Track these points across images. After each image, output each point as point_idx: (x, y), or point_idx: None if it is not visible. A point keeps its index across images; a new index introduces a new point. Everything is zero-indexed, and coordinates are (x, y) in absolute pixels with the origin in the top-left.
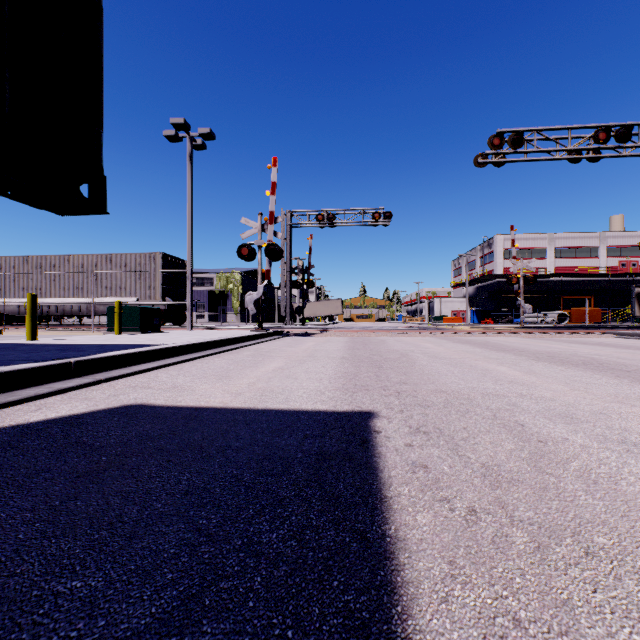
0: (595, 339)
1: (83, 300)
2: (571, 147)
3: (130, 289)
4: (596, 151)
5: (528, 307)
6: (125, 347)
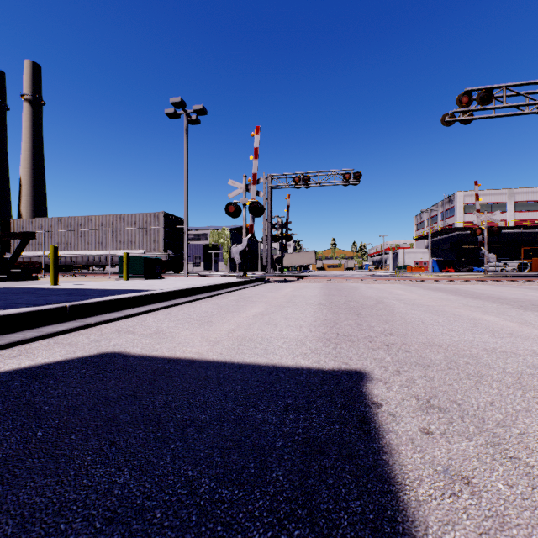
0: None
1: (102, 252)
2: None
3: (139, 243)
4: None
5: (492, 256)
6: (124, 292)
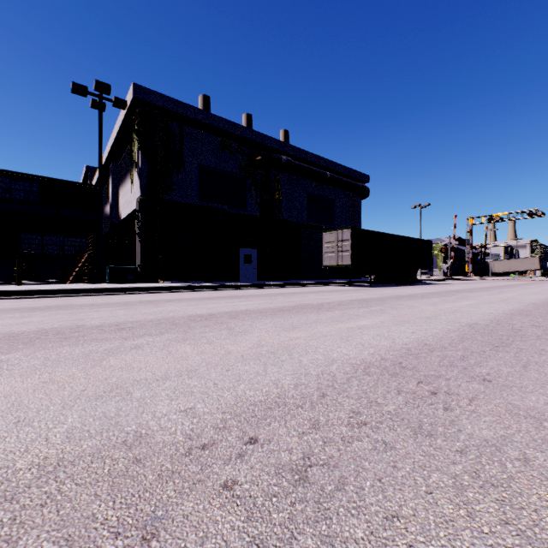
0: None
1: None
2: None
3: None
4: None
5: None
6: None
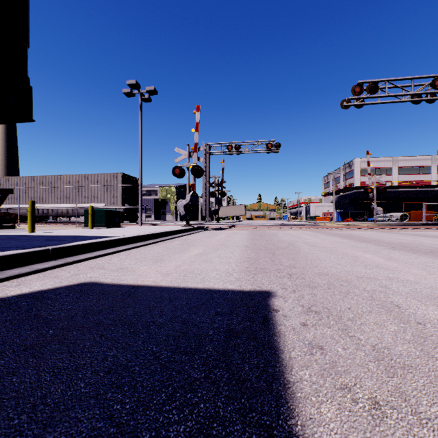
0: (432, 233)
1: (70, 205)
2: (414, 92)
3: (100, 198)
4: (433, 95)
5: (379, 209)
6: (92, 238)
